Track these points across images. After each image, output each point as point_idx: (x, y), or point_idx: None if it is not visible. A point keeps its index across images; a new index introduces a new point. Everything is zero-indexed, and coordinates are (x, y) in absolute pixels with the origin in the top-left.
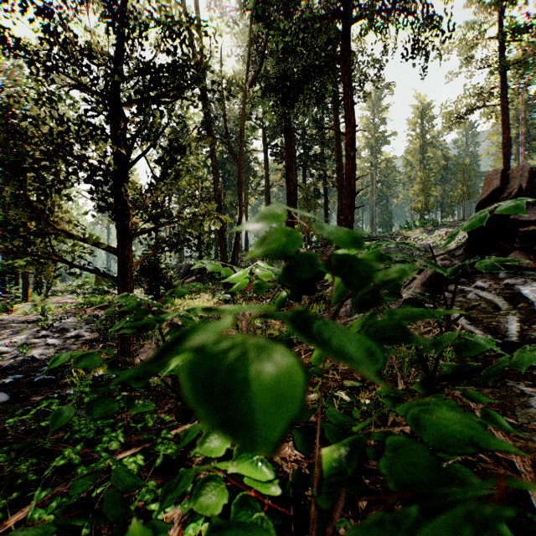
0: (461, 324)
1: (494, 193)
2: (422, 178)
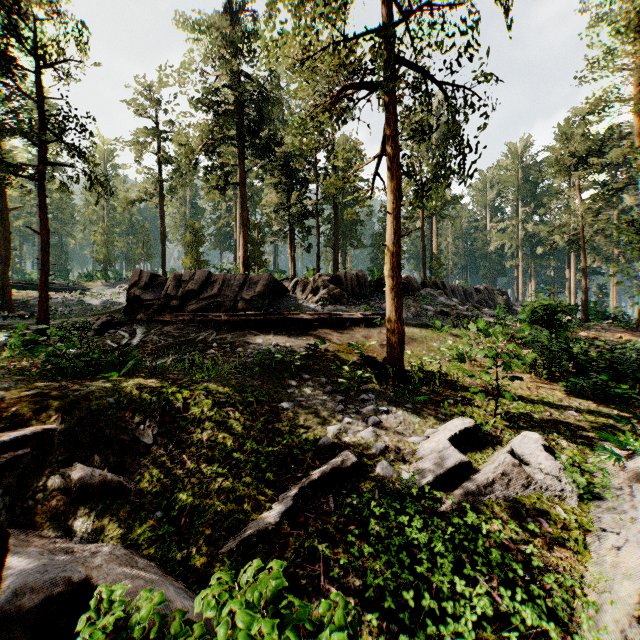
0: (109, 343)
1: (136, 282)
2: (105, 230)
